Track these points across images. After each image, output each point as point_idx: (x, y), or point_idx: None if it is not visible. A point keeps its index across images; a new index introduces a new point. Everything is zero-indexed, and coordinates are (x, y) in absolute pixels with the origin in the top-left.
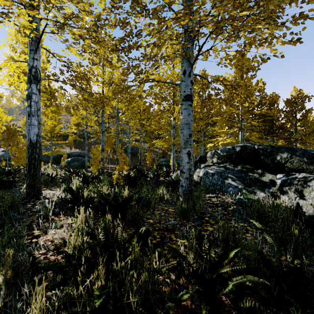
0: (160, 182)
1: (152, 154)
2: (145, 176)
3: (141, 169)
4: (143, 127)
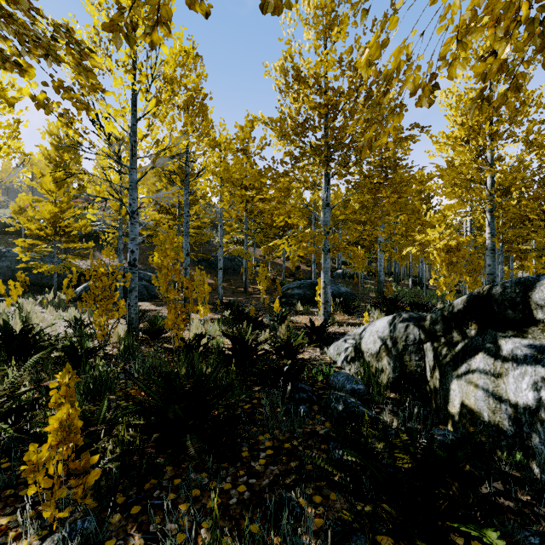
0: (305, 395)
1: (270, 269)
2: (247, 359)
3: (242, 309)
4: (251, 215)
